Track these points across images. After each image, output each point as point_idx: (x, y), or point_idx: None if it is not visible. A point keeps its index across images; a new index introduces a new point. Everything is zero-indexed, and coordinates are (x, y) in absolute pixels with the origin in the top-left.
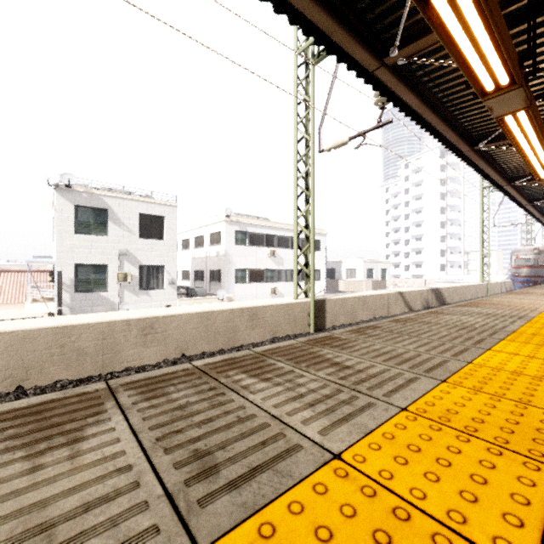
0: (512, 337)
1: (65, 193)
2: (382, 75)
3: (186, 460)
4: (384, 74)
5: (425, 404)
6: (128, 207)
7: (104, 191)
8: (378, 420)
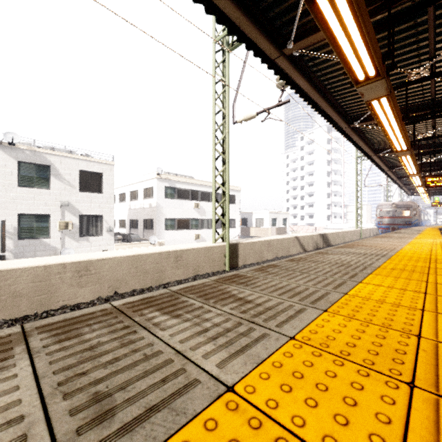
0: (377, 271)
1: (9, 150)
2: (281, 63)
3: (84, 404)
4: (283, 62)
5: (309, 332)
6: (69, 164)
7: (47, 150)
8: (270, 349)
